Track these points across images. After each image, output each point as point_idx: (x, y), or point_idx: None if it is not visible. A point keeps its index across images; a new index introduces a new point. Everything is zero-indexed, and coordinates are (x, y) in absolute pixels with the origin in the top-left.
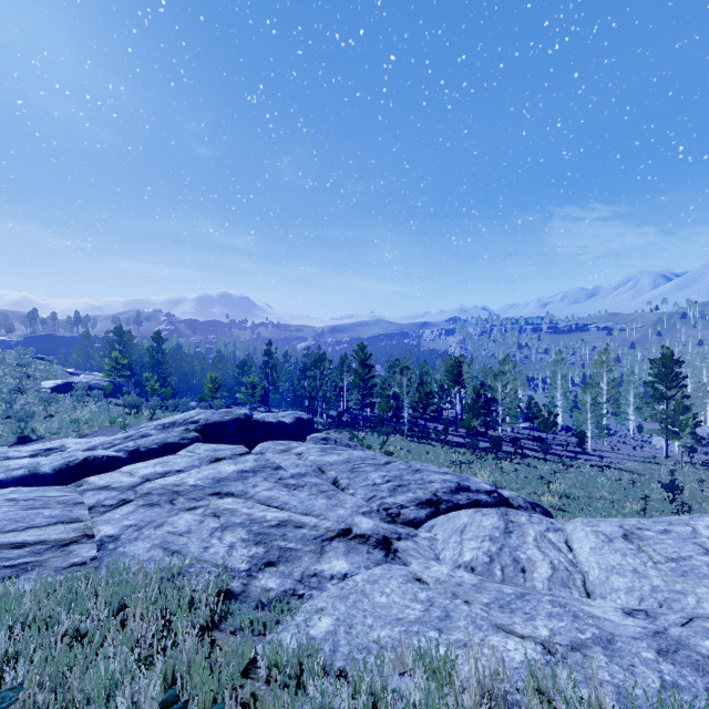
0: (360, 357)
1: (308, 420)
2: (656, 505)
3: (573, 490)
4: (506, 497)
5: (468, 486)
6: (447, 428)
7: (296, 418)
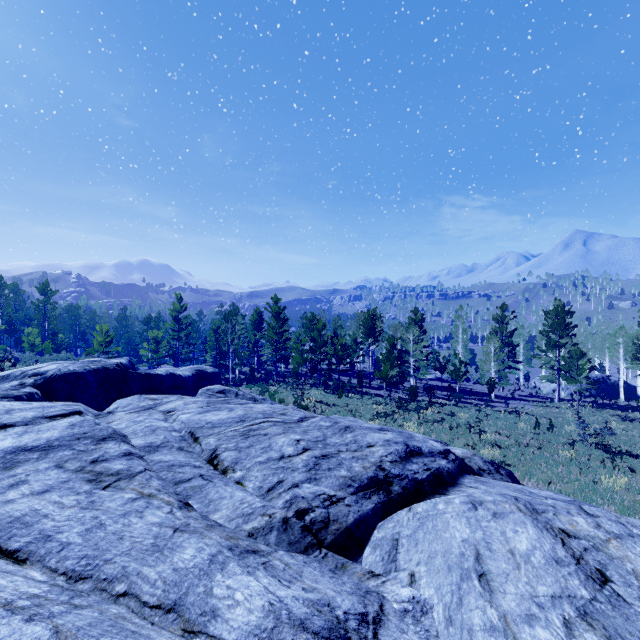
0: (274, 309)
1: (213, 374)
2: (580, 450)
3: (500, 438)
4: (461, 458)
5: (418, 448)
6: (361, 380)
7: (196, 371)
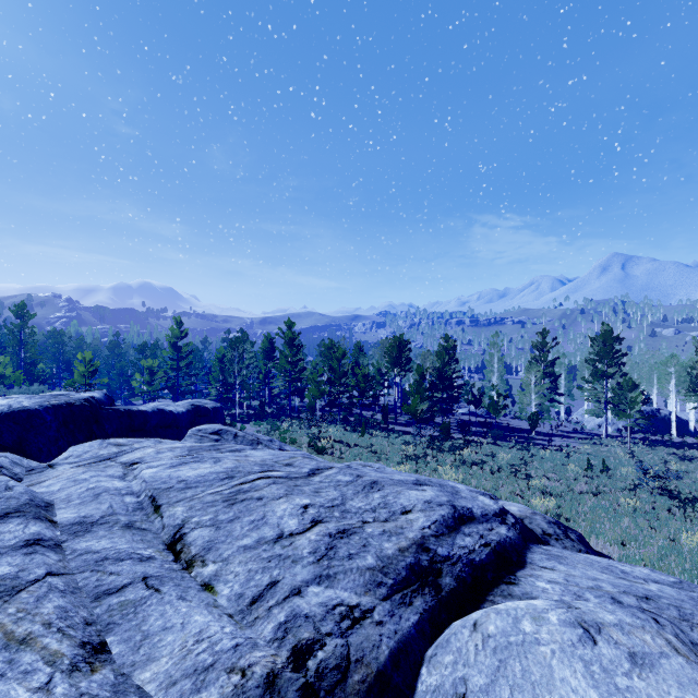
0: (287, 335)
1: (214, 409)
2: (642, 496)
3: (549, 483)
4: (519, 518)
5: (469, 510)
6: (386, 415)
7: (193, 406)
